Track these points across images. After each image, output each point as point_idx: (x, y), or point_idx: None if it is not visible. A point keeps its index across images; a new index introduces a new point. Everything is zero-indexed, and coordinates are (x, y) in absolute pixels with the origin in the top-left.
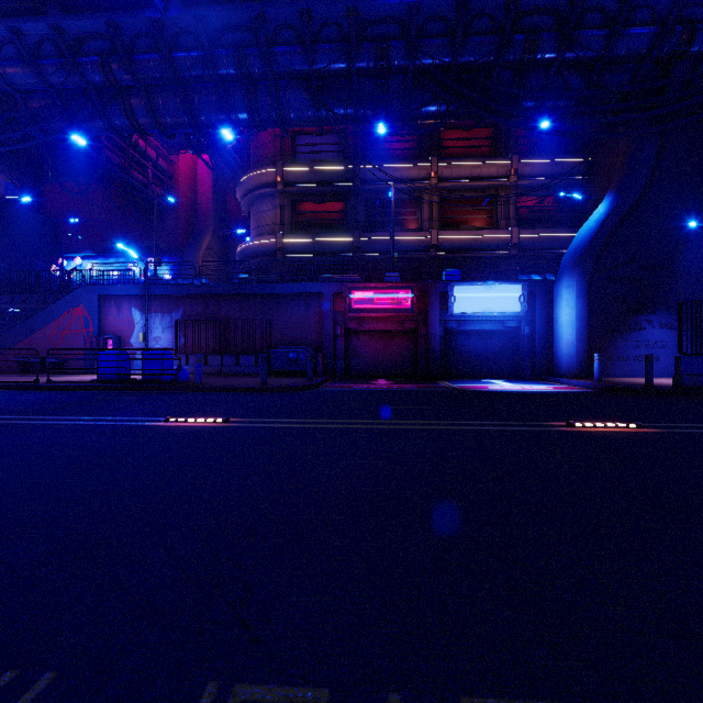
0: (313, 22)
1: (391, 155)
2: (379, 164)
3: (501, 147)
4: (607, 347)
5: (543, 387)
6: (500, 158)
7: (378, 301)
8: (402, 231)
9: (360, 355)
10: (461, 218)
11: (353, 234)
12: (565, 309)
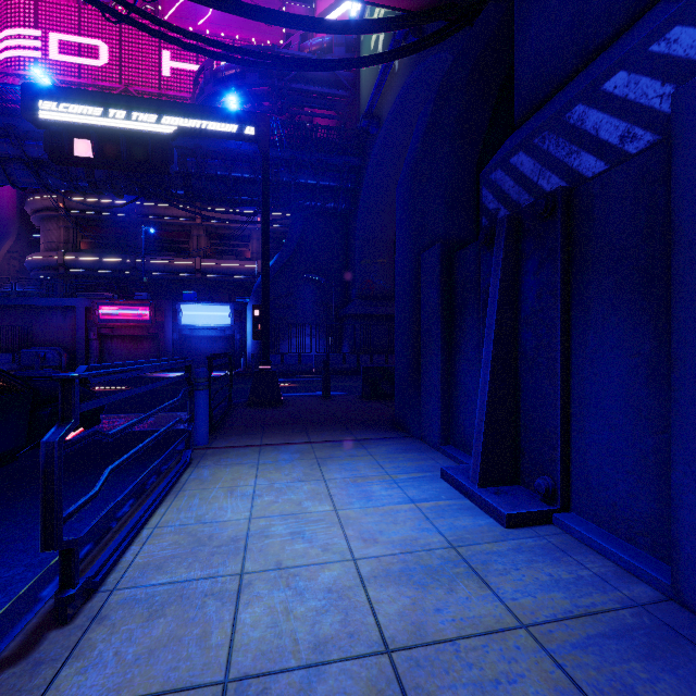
0: (21, 129)
1: None
2: (153, 202)
3: None
4: (275, 348)
5: None
6: (250, 209)
7: (123, 314)
8: (177, 256)
9: (114, 354)
10: (226, 249)
11: (129, 256)
12: (248, 323)
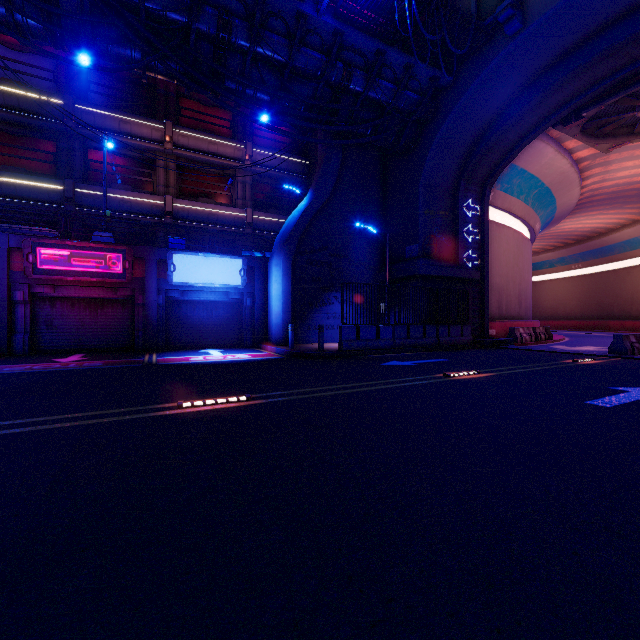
0: None
1: (121, 105)
2: (101, 109)
3: (239, 132)
4: (307, 318)
5: (245, 355)
6: (236, 141)
7: (78, 263)
8: (134, 191)
9: (57, 326)
10: (201, 190)
11: (63, 182)
12: (274, 284)
